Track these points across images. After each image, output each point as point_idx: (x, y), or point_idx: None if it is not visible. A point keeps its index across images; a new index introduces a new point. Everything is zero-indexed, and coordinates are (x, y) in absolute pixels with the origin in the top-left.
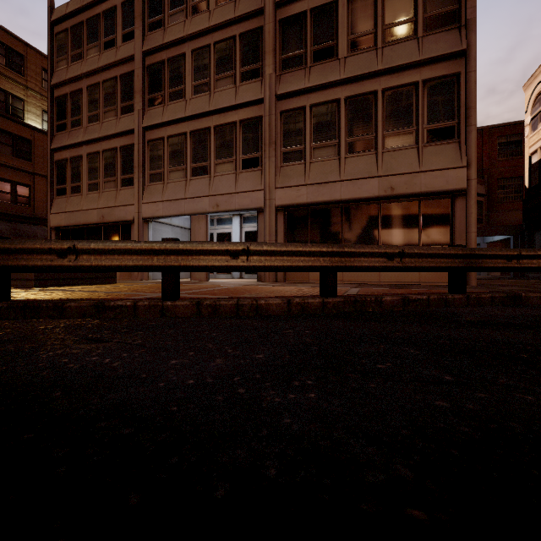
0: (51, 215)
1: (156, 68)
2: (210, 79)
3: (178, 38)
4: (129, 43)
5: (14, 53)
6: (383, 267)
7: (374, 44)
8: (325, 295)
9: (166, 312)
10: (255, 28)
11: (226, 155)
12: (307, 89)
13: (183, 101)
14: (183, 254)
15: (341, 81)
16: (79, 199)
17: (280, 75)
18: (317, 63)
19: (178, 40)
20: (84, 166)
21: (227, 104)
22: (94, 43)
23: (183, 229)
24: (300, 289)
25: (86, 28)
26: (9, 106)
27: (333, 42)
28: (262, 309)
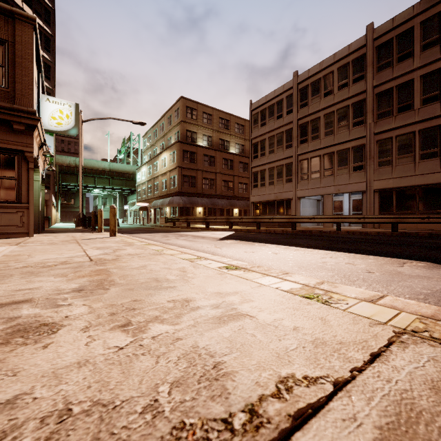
0: (251, 197)
1: (304, 125)
2: (334, 128)
3: (316, 111)
4: (290, 115)
5: (226, 121)
6: (418, 222)
7: (438, 99)
8: (392, 231)
9: (338, 234)
10: (361, 99)
11: (344, 165)
12: (393, 128)
13: (319, 140)
14: (343, 218)
15: (415, 122)
16: (264, 189)
17: (376, 122)
18: (400, 114)
19: (316, 111)
20: (266, 174)
21: (344, 140)
22: (271, 117)
23: (313, 200)
24: (385, 230)
25: (268, 110)
26: (225, 146)
27: (410, 101)
28: (369, 234)
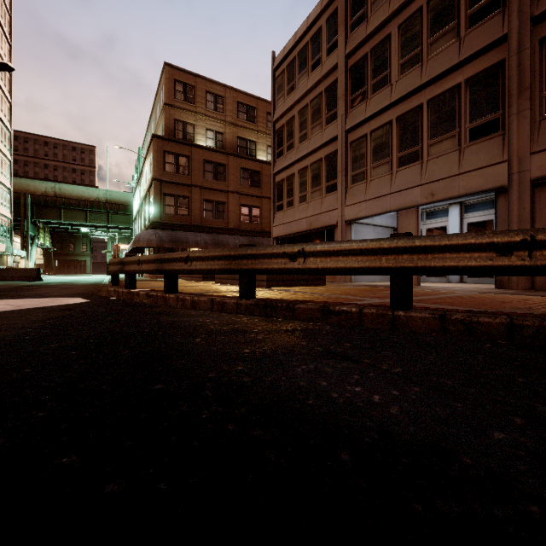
0: (273, 227)
1: (359, 65)
2: (422, 47)
3: (382, 21)
4: (333, 54)
5: (251, 108)
6: None
7: None
8: None
9: (398, 324)
10: None
11: (445, 131)
12: None
13: (388, 86)
14: (419, 251)
15: None
16: (292, 212)
17: None
18: None
19: (382, 24)
20: (296, 182)
21: (447, 66)
22: (303, 71)
23: (384, 228)
24: None
25: (297, 60)
26: (248, 149)
27: None
28: None
